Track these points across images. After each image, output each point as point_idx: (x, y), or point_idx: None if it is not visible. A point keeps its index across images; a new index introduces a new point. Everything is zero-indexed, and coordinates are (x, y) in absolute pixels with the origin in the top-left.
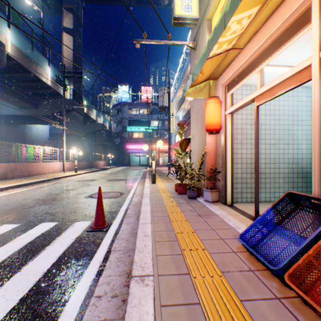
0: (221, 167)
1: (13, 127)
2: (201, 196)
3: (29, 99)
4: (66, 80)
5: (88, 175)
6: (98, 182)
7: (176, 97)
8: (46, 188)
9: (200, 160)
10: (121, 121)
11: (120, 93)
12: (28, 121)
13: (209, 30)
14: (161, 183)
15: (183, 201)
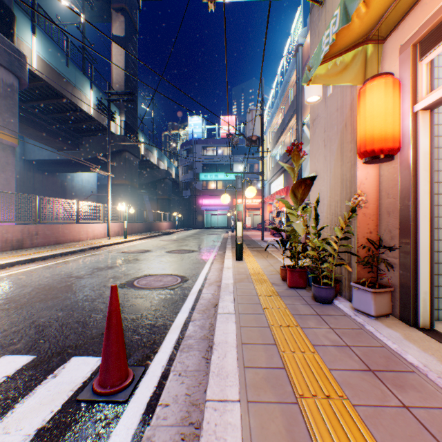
0: (399, 236)
1: (49, 176)
2: (341, 295)
3: (66, 136)
4: (116, 109)
5: (142, 243)
6: (151, 255)
7: (271, 126)
8: (70, 265)
9: (345, 220)
10: (192, 166)
11: (190, 127)
12: (68, 167)
13: None
14: (253, 261)
15: (306, 309)
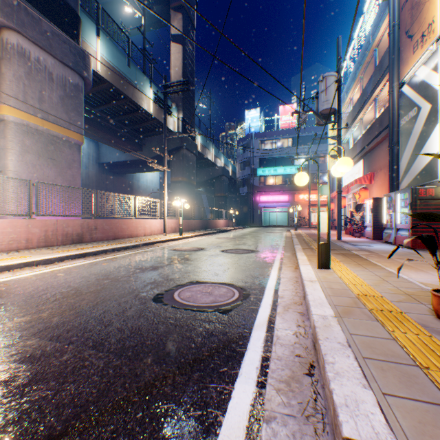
0: None
1: (119, 177)
2: None
3: (130, 138)
4: (174, 107)
5: (196, 240)
6: (204, 254)
7: (343, 104)
8: (115, 263)
9: None
10: (249, 162)
11: (247, 121)
12: (133, 168)
13: None
14: (345, 270)
15: None
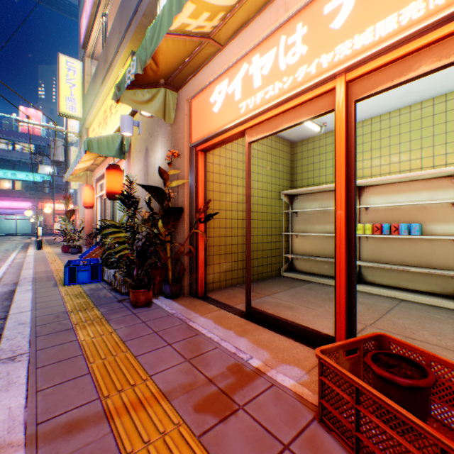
0: (95, 231)
1: None
2: None
3: None
4: None
5: None
6: None
7: None
8: None
9: (81, 226)
10: None
11: None
12: None
13: (89, 136)
14: (51, 249)
15: (66, 255)
